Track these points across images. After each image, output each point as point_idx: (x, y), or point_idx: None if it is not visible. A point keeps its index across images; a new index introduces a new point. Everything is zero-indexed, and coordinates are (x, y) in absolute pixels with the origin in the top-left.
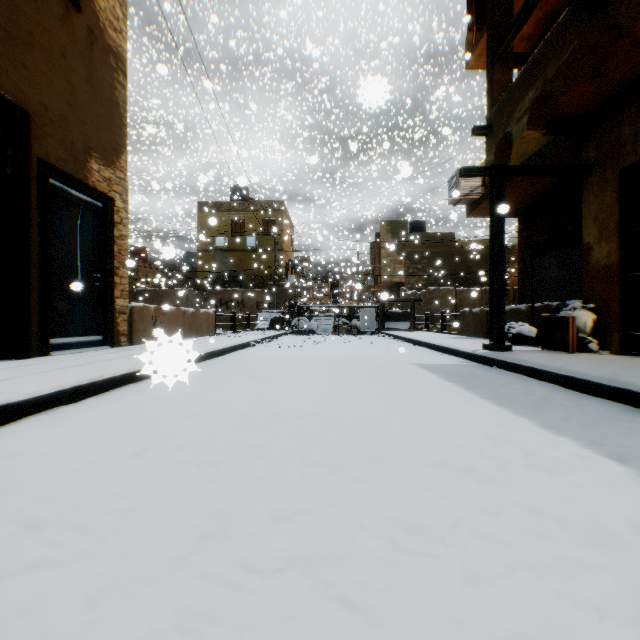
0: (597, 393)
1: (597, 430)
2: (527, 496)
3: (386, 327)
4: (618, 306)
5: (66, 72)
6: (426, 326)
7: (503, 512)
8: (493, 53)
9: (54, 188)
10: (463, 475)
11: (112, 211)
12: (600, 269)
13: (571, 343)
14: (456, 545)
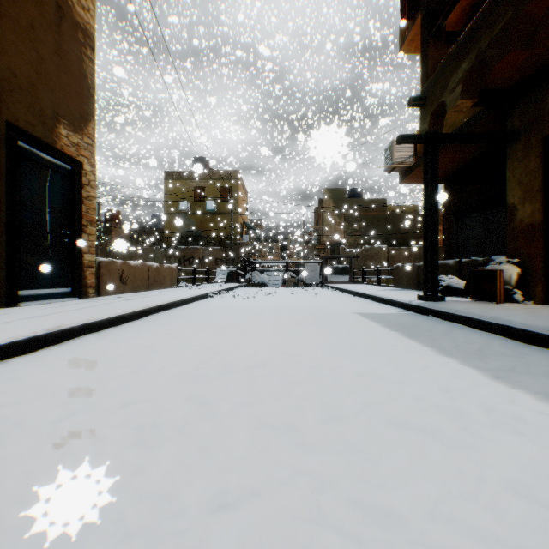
0: (534, 342)
1: (548, 381)
2: (506, 468)
3: (328, 280)
4: (541, 260)
5: (35, 43)
6: (363, 279)
7: (484, 492)
8: (427, 31)
9: (23, 150)
10: (427, 439)
11: (80, 174)
12: (524, 227)
13: (498, 294)
14: (441, 547)
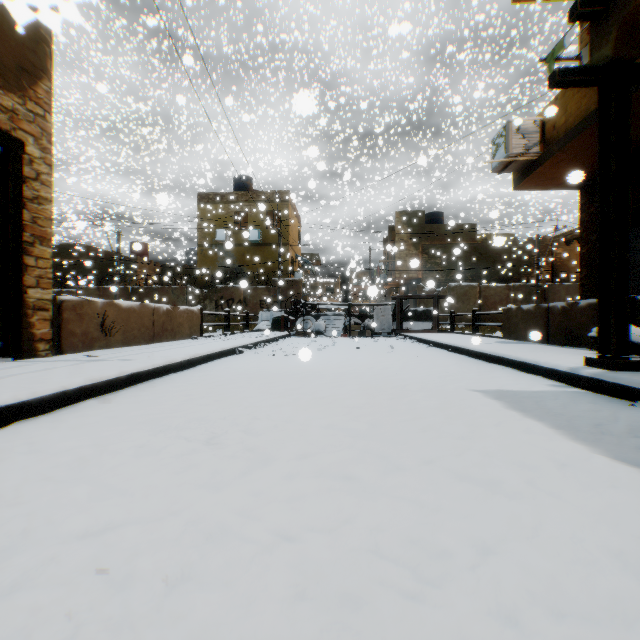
0: None
1: None
2: None
3: (404, 328)
4: None
5: None
6: (451, 327)
7: None
8: None
9: None
10: None
11: (19, 159)
12: None
13: None
14: None
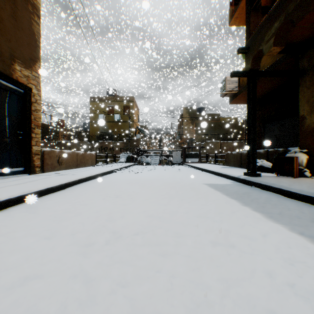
0: None
1: None
2: None
3: (186, 161)
4: None
5: None
6: (206, 160)
7: None
8: (250, 6)
9: None
10: None
11: (30, 95)
12: (311, 129)
13: (295, 172)
14: None
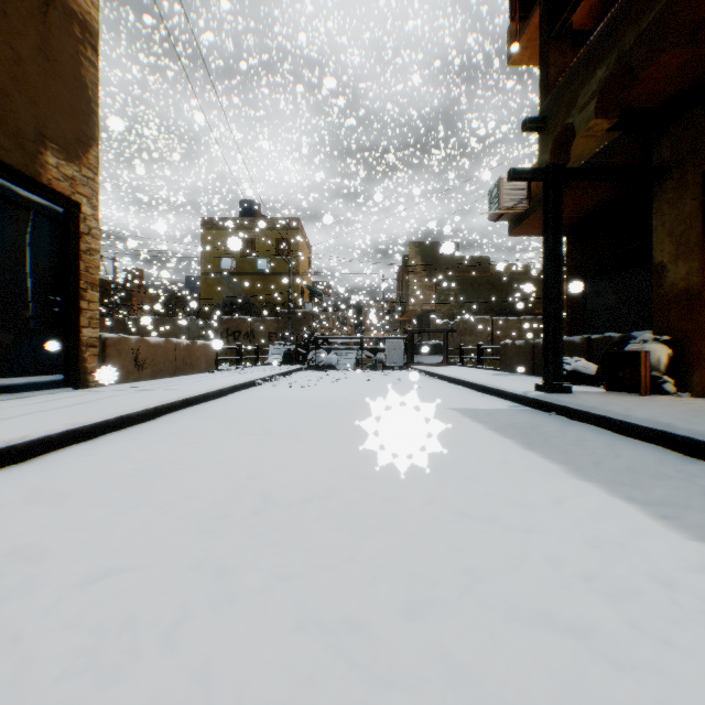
0: (704, 456)
1: None
2: None
3: (415, 361)
4: (701, 338)
5: (8, 35)
6: (461, 360)
7: None
8: (548, 30)
9: None
10: (580, 650)
11: (77, 218)
12: (677, 293)
13: (643, 383)
14: None
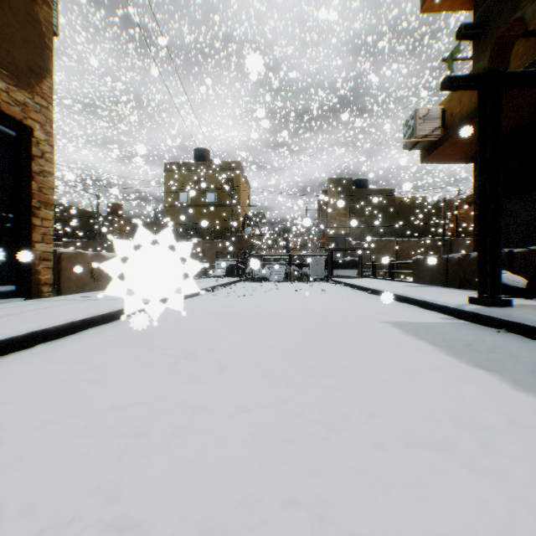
0: None
1: None
2: None
3: (334, 274)
4: None
5: None
6: (373, 273)
7: None
8: None
9: None
10: None
11: (29, 141)
12: None
13: None
14: None
